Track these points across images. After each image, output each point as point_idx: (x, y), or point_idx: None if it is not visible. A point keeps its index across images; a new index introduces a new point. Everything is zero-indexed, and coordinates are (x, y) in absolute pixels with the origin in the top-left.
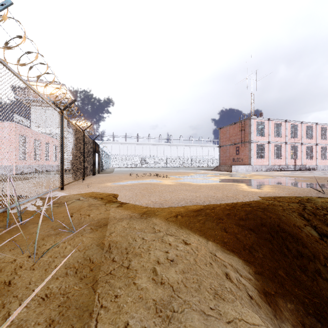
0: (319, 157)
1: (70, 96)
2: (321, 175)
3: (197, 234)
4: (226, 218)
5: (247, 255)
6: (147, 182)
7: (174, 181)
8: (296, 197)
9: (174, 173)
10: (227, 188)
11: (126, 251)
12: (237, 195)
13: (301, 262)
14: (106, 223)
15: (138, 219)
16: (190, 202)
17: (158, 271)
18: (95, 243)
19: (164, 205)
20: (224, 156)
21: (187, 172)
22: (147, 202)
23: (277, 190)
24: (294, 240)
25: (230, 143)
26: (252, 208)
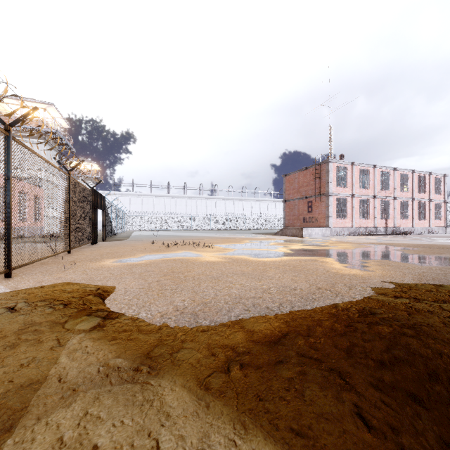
0: (416, 216)
1: (64, 122)
2: (426, 241)
3: None
4: (350, 368)
5: None
6: (176, 256)
7: (221, 255)
8: (436, 286)
9: (221, 240)
10: (310, 268)
11: None
12: (334, 284)
13: None
14: (16, 419)
15: (123, 388)
16: (253, 306)
17: None
18: None
19: (200, 320)
20: (291, 215)
21: (240, 239)
22: (164, 311)
23: (392, 271)
24: None
25: (300, 196)
26: (390, 327)
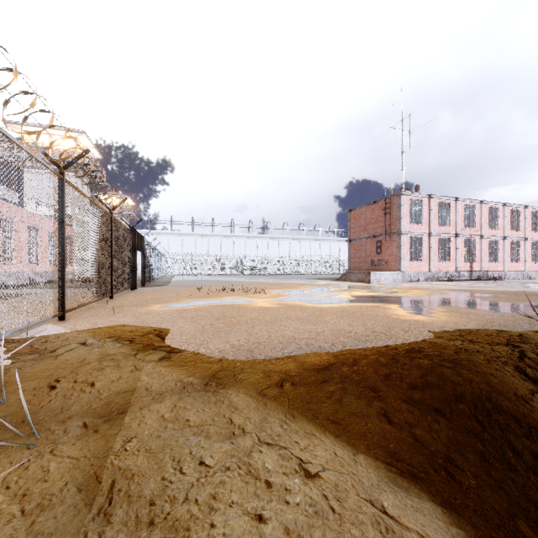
0: (508, 258)
1: (96, 152)
2: (515, 287)
3: (328, 435)
4: (384, 387)
5: (445, 486)
6: (226, 302)
7: (275, 301)
8: (499, 331)
9: (274, 286)
10: (369, 314)
11: (149, 517)
12: (391, 328)
13: None
14: (125, 408)
15: (199, 393)
16: (306, 345)
17: None
18: (77, 478)
19: (255, 355)
20: (356, 257)
21: (296, 284)
22: (222, 348)
23: (459, 318)
24: (524, 430)
25: (367, 235)
26: (431, 360)
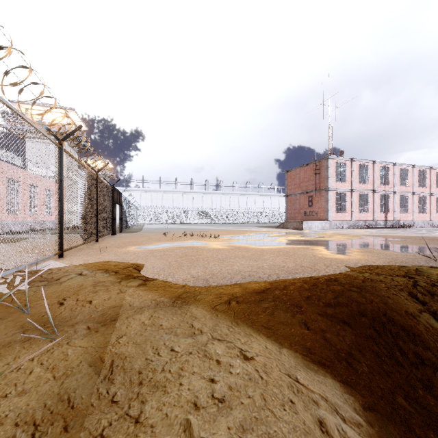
0: (417, 210)
1: (83, 125)
2: (421, 233)
3: (262, 336)
4: (306, 305)
5: (345, 371)
6: (187, 245)
7: (225, 244)
8: (400, 266)
9: (225, 232)
10: (300, 253)
11: (138, 380)
12: (316, 264)
13: (423, 374)
14: (116, 317)
15: (168, 308)
16: (249, 276)
17: (194, 429)
18: (88, 359)
19: (210, 282)
20: (292, 209)
21: (243, 231)
22: (185, 278)
23: (370, 256)
24: (410, 337)
25: (301, 191)
26: (342, 286)
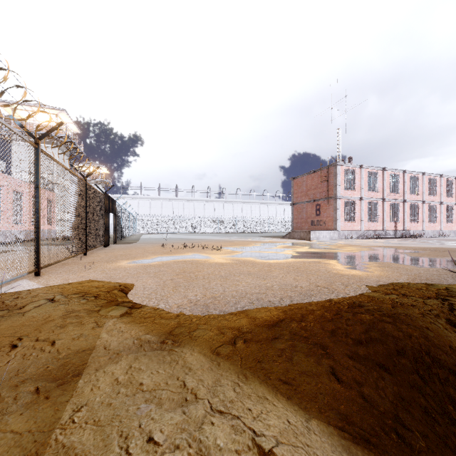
0: (427, 219)
1: (75, 127)
2: (434, 244)
3: (280, 398)
4: (331, 344)
5: (397, 451)
6: (186, 258)
7: (229, 257)
8: (427, 285)
9: (229, 243)
10: (312, 269)
11: None
12: (332, 282)
13: None
14: (81, 369)
15: (154, 352)
16: (257, 300)
17: None
18: None
19: (211, 310)
20: (299, 218)
21: (247, 242)
22: (180, 303)
23: (390, 272)
24: None
25: (308, 199)
26: (372, 315)
